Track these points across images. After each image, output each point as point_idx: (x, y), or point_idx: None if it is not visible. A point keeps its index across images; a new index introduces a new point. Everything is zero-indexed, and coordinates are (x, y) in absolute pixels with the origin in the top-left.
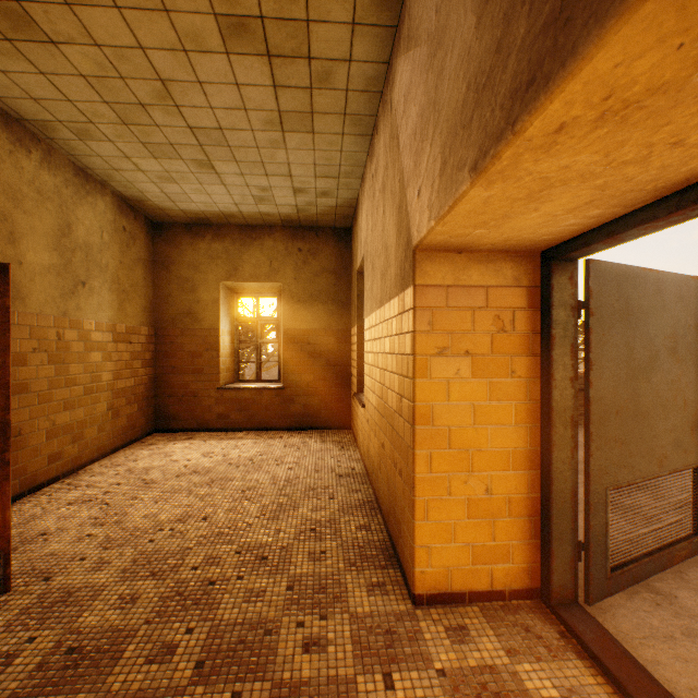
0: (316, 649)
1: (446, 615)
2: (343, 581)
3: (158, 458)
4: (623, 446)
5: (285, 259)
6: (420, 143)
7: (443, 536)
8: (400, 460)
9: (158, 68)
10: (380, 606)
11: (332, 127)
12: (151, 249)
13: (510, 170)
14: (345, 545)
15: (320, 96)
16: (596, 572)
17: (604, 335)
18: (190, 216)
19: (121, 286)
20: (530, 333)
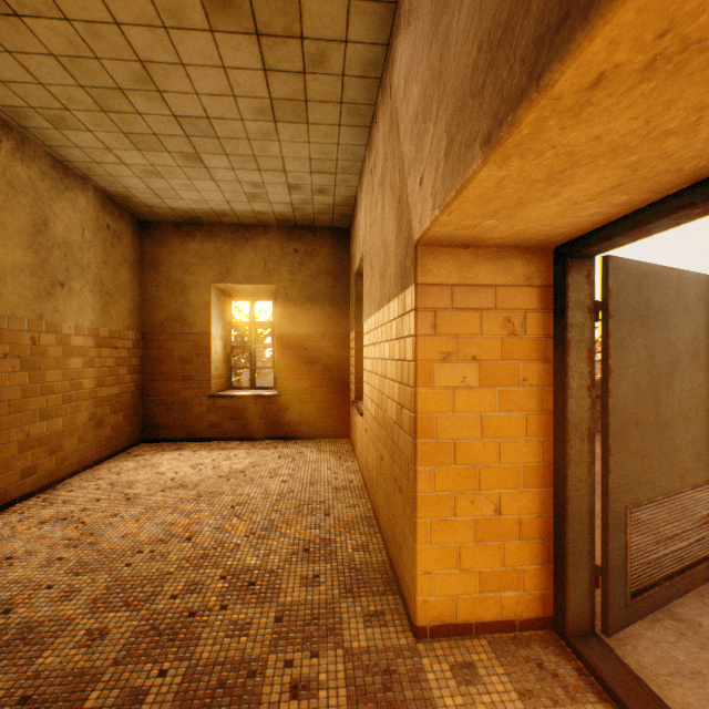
0: (306, 694)
1: (451, 650)
2: (337, 611)
3: (144, 471)
4: (643, 461)
5: (280, 260)
6: (422, 125)
7: (447, 561)
8: (401, 476)
9: (136, 47)
10: (378, 640)
11: (327, 117)
12: (138, 249)
13: (531, 142)
14: (340, 568)
15: (314, 82)
16: (615, 599)
17: (624, 339)
18: (179, 214)
19: (105, 287)
20: (543, 337)
